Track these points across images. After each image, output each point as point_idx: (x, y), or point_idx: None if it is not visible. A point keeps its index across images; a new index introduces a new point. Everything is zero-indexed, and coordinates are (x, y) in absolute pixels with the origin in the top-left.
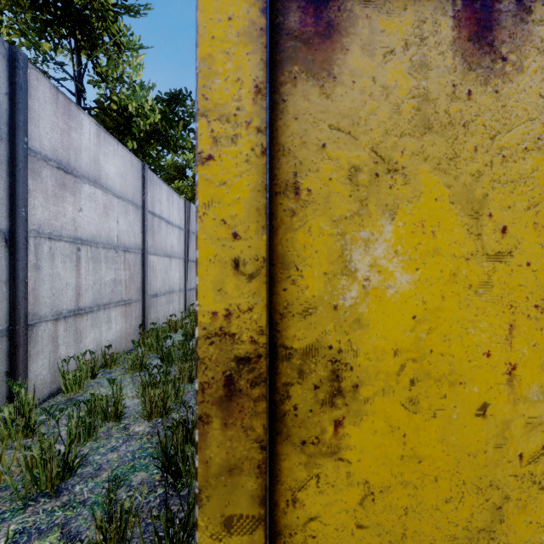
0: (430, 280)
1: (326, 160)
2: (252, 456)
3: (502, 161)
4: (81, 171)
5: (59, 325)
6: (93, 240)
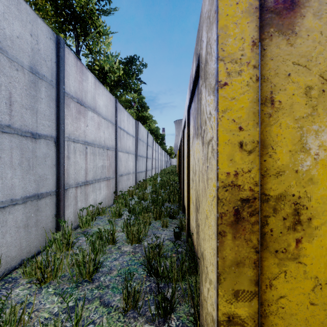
0: None
1: (291, 83)
2: (250, 256)
3: None
4: (87, 104)
5: (77, 190)
6: (92, 143)
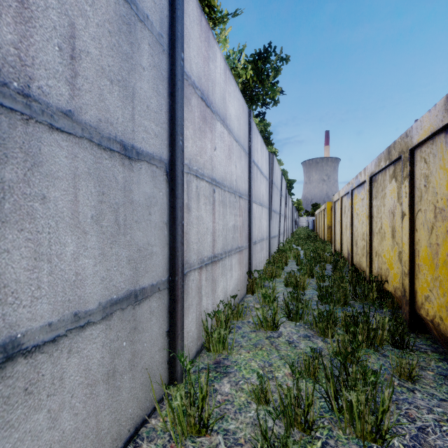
0: None
1: None
2: None
3: None
4: (215, 106)
5: (202, 274)
6: (222, 183)
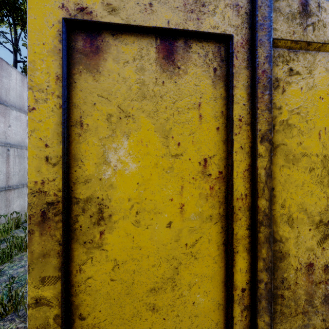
0: (145, 166)
1: (96, 110)
2: (55, 248)
3: (178, 113)
4: (10, 102)
5: None
6: (18, 145)
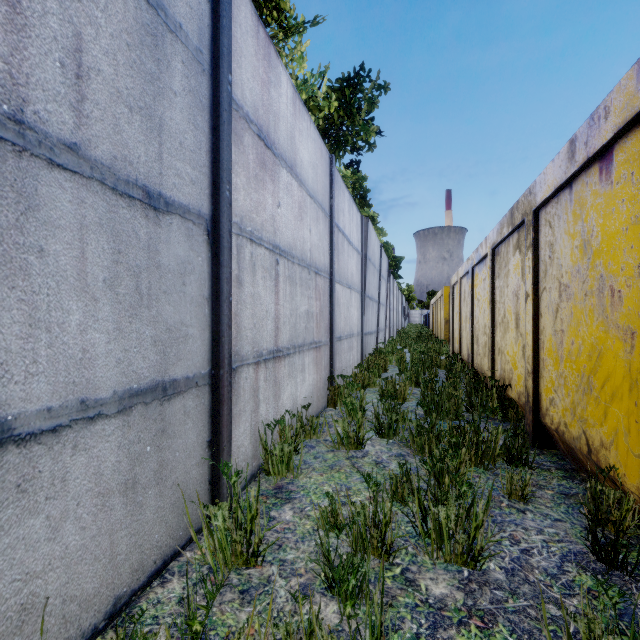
0: None
1: None
2: None
3: None
4: (279, 148)
5: (259, 372)
6: (289, 252)
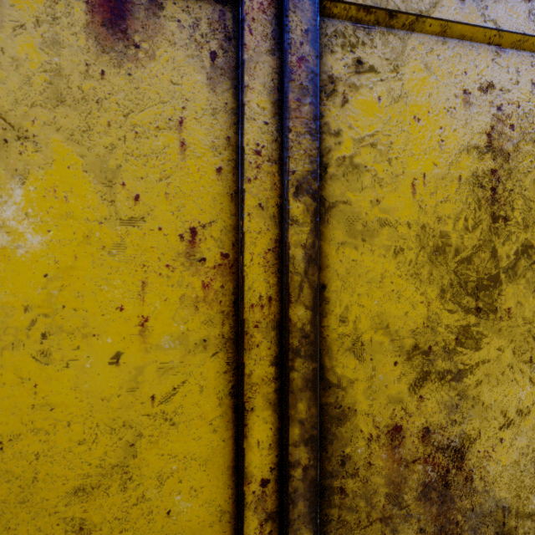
0: (63, 242)
1: None
2: None
3: (136, 137)
4: None
5: None
6: None
